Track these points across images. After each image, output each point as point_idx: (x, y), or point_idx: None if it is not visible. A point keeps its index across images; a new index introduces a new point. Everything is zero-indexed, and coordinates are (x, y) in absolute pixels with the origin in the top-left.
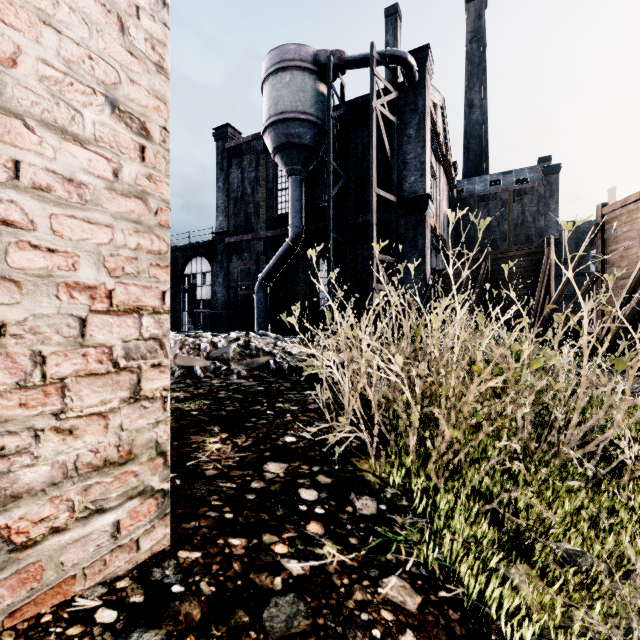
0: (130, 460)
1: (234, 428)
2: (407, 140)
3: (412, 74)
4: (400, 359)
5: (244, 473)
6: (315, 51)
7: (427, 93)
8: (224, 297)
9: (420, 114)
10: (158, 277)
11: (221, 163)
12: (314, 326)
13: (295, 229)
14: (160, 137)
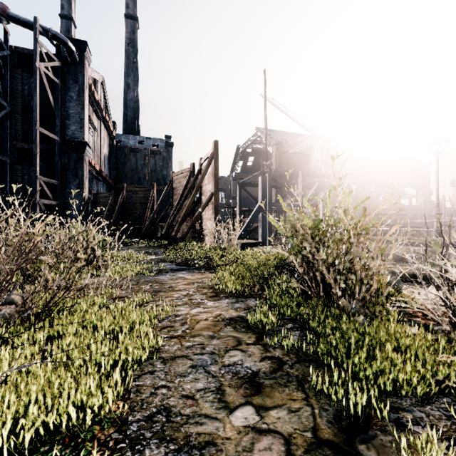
0: None
1: None
2: (70, 99)
3: (73, 56)
4: None
5: None
6: None
7: (86, 73)
8: None
9: (80, 85)
10: None
11: None
12: None
13: None
14: None
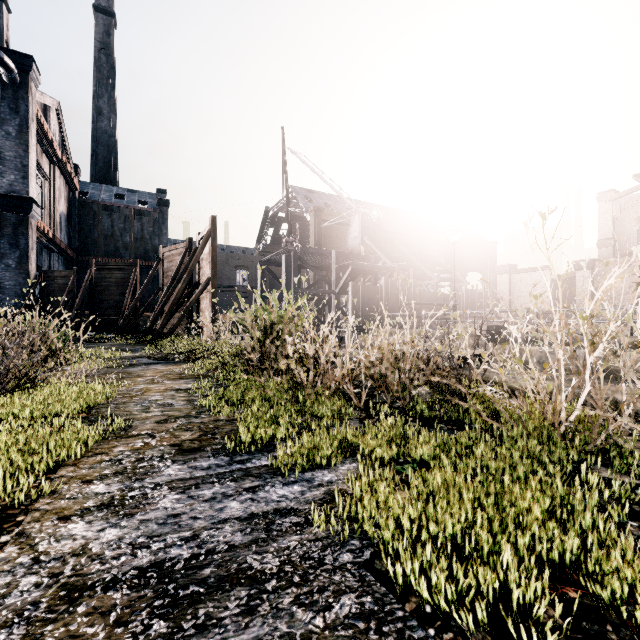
0: None
1: None
2: (6, 136)
3: (11, 75)
4: None
5: None
6: None
7: (32, 100)
8: None
9: (23, 117)
10: None
11: None
12: None
13: None
14: None
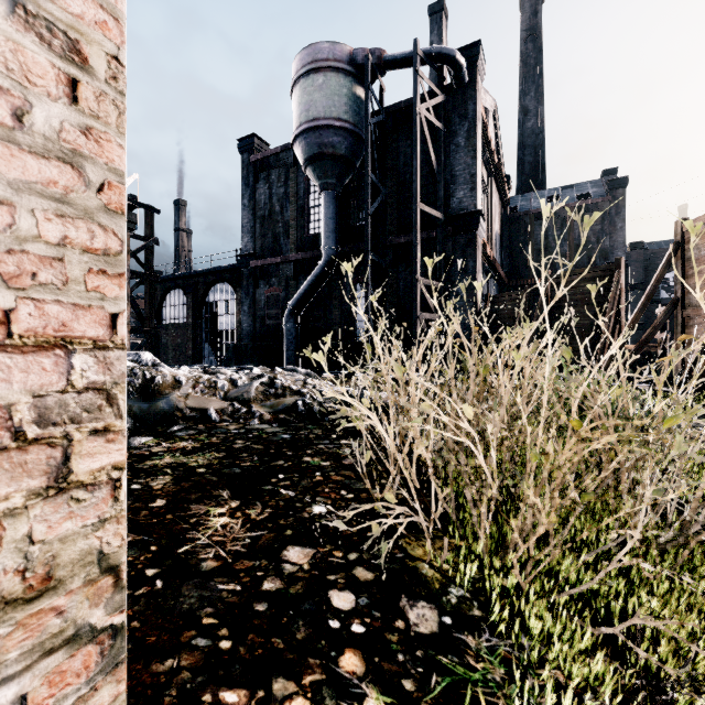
0: (48, 590)
1: (248, 493)
2: (455, 149)
3: (461, 75)
4: (469, 411)
5: (255, 564)
6: (351, 50)
7: (478, 96)
8: (250, 327)
9: (470, 120)
10: (103, 291)
11: (246, 178)
12: (350, 362)
13: (329, 251)
14: (107, 71)
